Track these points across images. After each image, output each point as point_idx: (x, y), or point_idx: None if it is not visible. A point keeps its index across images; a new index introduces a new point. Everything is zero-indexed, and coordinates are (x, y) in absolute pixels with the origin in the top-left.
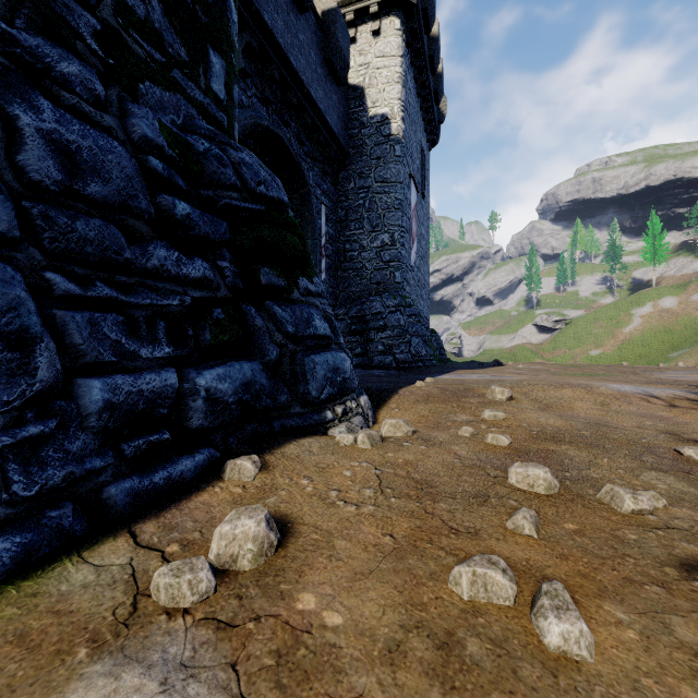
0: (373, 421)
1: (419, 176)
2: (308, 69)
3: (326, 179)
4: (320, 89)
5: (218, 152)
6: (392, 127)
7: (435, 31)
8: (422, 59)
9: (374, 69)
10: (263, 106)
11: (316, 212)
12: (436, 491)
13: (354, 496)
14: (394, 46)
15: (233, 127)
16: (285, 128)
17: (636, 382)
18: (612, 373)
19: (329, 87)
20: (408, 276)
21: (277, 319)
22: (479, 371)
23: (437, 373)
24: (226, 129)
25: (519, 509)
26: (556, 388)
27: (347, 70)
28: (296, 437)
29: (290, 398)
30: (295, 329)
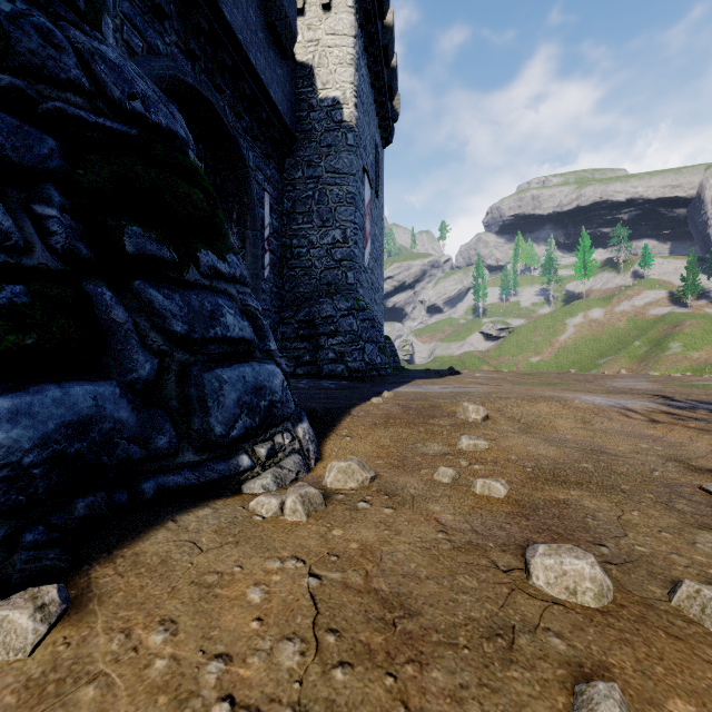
0: (316, 458)
1: (373, 172)
2: (246, 28)
3: (270, 163)
4: (261, 57)
5: (45, 22)
6: (344, 112)
7: (390, 20)
8: (376, 46)
9: (325, 47)
10: (187, 60)
11: (258, 199)
12: (420, 627)
13: (258, 676)
14: (346, 24)
15: (101, 19)
16: (217, 93)
17: (598, 391)
18: (568, 381)
19: (273, 58)
20: (361, 277)
21: (154, 310)
22: (438, 381)
23: (395, 384)
24: (82, 13)
25: (590, 685)
26: (530, 403)
27: (293, 42)
28: (178, 510)
29: (177, 439)
30: (187, 328)
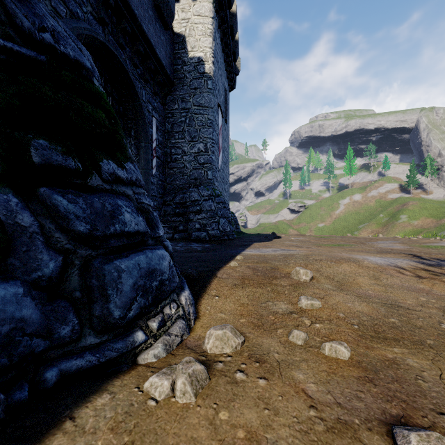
0: (195, 317)
1: (223, 107)
2: (140, 6)
3: (156, 99)
4: (150, 27)
5: None
6: (205, 67)
7: (234, 9)
8: (226, 25)
9: (193, 23)
10: (99, 25)
11: (148, 122)
12: None
13: None
14: (207, 9)
15: None
16: (120, 49)
17: (372, 251)
18: (350, 243)
19: (159, 28)
20: (216, 175)
21: (59, 213)
22: (269, 244)
23: (241, 247)
24: None
25: None
26: (337, 264)
27: (172, 18)
28: (77, 401)
29: (79, 326)
30: (89, 227)
